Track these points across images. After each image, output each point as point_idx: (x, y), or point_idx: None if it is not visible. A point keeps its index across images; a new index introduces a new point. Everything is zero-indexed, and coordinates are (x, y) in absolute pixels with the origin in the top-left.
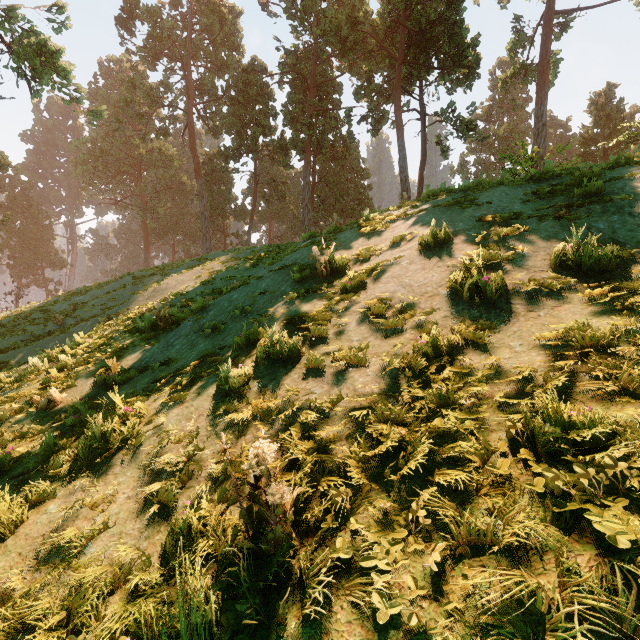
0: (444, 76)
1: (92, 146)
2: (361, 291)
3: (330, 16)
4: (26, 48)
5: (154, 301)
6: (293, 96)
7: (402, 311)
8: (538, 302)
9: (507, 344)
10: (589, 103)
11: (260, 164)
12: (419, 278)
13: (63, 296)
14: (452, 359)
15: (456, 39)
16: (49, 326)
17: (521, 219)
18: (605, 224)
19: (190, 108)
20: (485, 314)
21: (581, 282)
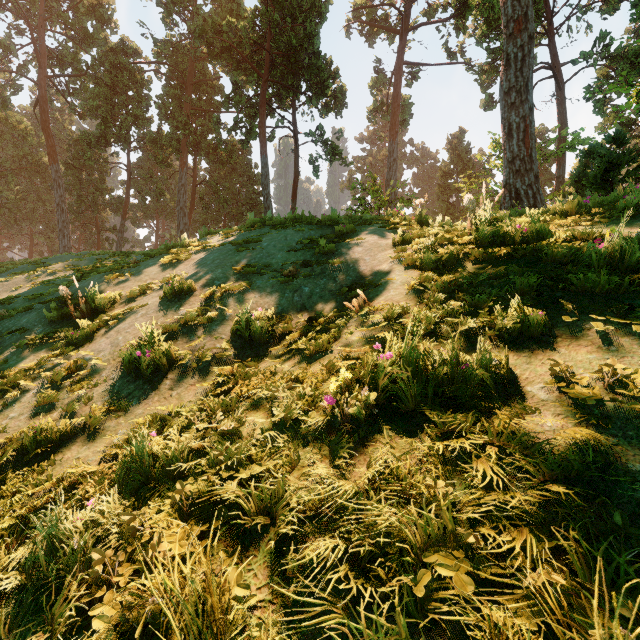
0: (312, 100)
1: None
2: (87, 344)
3: (207, 14)
4: None
5: None
6: (168, 89)
7: (80, 380)
8: (187, 378)
9: (116, 432)
10: (447, 142)
11: (144, 154)
12: (131, 336)
13: None
14: (58, 451)
15: (313, 69)
16: None
17: (265, 272)
18: (311, 288)
19: (42, 79)
20: (137, 390)
21: (240, 354)
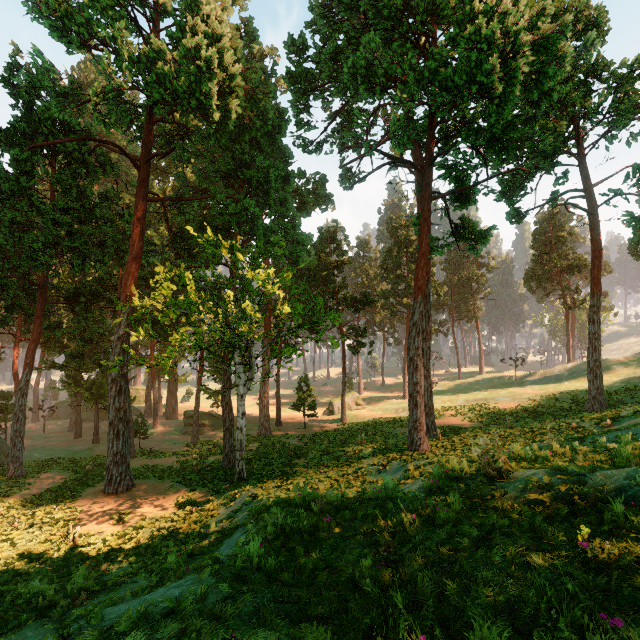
0: None
1: None
2: None
3: None
4: None
5: None
6: None
7: None
8: None
9: None
10: None
11: None
12: None
13: None
14: None
15: None
16: None
17: None
18: None
19: None
20: None
21: None
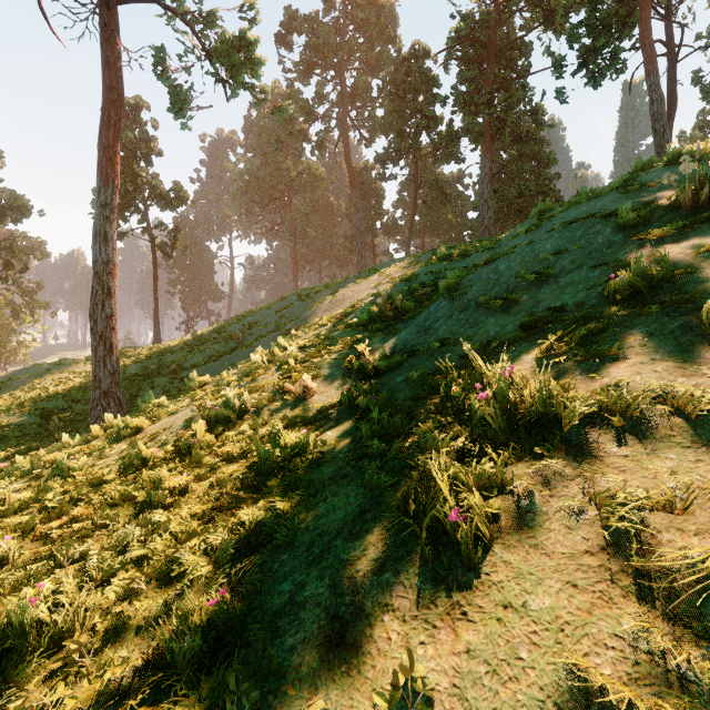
0: None
1: (248, 177)
2: None
3: None
4: (228, 44)
5: (332, 313)
6: (466, 73)
7: None
8: None
9: None
10: None
11: (412, 171)
12: None
13: (232, 320)
14: None
15: None
16: (230, 343)
17: None
18: None
19: (344, 116)
20: None
21: None
